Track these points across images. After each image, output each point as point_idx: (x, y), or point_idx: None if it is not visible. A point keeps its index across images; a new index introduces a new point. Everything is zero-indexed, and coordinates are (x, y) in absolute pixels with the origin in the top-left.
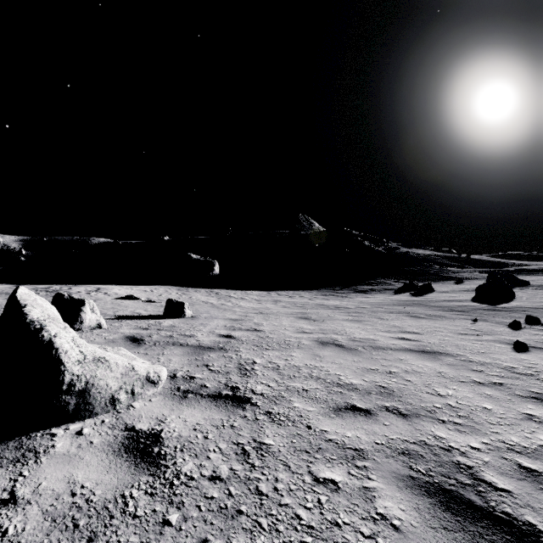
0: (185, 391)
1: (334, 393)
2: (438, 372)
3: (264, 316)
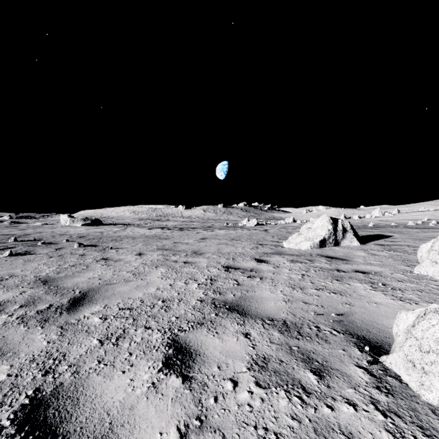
0: (276, 245)
1: (233, 244)
2: (189, 246)
3: (135, 330)
